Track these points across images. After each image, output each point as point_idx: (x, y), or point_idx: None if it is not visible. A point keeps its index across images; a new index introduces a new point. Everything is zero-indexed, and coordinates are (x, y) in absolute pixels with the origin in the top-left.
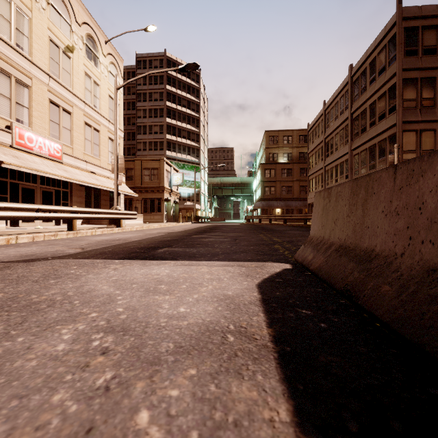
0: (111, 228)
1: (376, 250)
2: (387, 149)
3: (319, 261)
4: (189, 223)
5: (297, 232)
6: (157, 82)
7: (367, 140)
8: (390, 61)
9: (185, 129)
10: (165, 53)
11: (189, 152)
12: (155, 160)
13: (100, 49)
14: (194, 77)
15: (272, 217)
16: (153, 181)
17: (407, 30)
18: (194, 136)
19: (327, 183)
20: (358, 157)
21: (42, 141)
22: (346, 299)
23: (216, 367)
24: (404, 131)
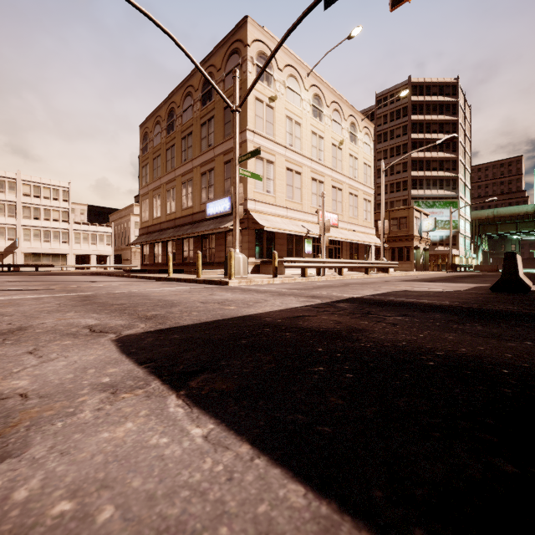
0: (382, 274)
1: None
2: None
3: None
4: (443, 272)
5: None
6: (400, 116)
7: None
8: None
9: (436, 158)
10: (410, 80)
11: (442, 185)
12: (403, 209)
13: (358, 128)
14: (448, 91)
15: None
16: (401, 230)
17: None
18: (449, 164)
19: None
20: None
21: (329, 215)
22: None
23: (461, 287)
24: None
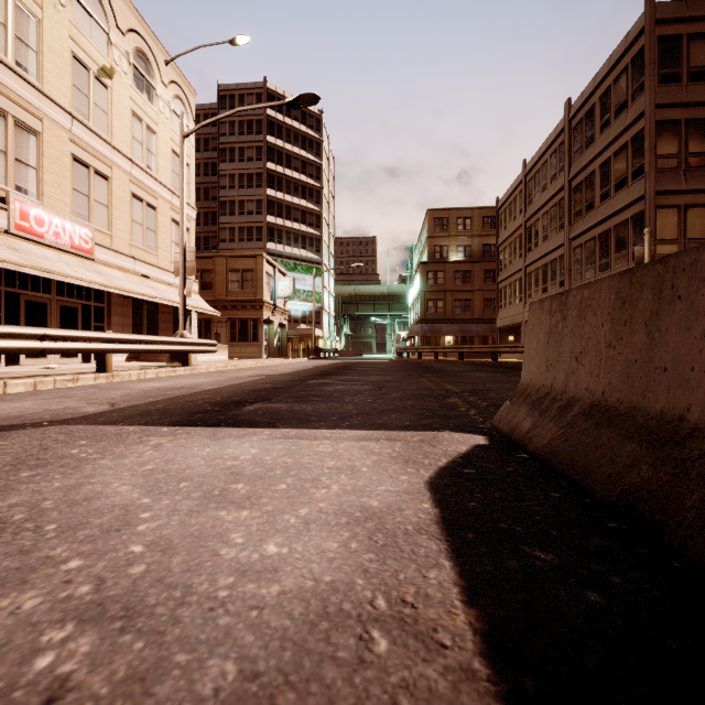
0: (172, 367)
1: (690, 419)
2: (629, 237)
3: (547, 435)
4: (303, 359)
5: (483, 374)
6: (253, 130)
7: (597, 223)
8: (635, 92)
9: (298, 206)
10: (266, 84)
11: (305, 244)
12: (247, 256)
13: (158, 74)
14: (311, 123)
15: (440, 349)
16: (245, 290)
17: (663, 41)
18: (313, 218)
19: (529, 294)
20: (580, 250)
21: (59, 223)
22: (622, 521)
23: None
24: (659, 207)
